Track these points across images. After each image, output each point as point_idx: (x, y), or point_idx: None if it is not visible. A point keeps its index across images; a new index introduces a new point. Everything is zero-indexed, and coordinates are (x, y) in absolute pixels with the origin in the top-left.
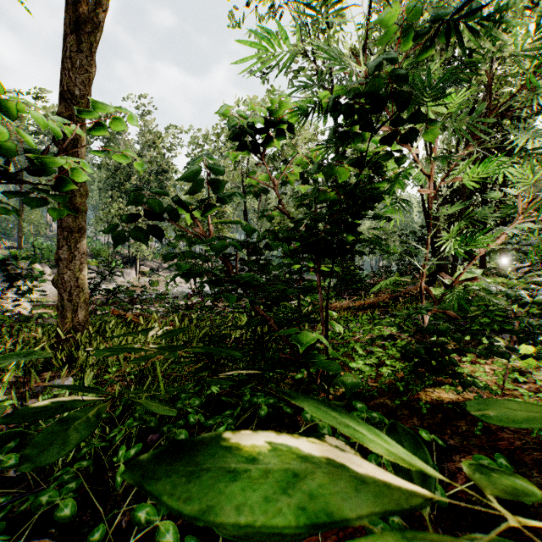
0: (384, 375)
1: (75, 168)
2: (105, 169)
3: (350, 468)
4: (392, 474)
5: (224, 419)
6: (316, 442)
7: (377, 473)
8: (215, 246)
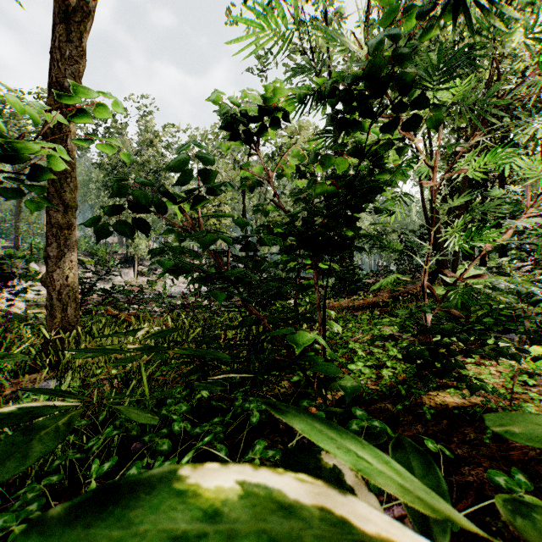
0: (385, 377)
1: (49, 154)
2: (103, 169)
3: (348, 536)
4: (410, 540)
5: (213, 427)
6: (301, 488)
7: (388, 541)
8: (203, 240)
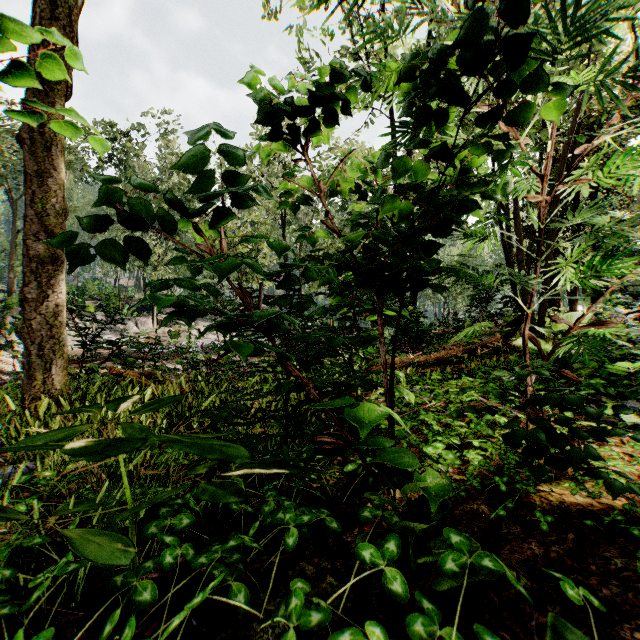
0: (472, 463)
1: None
2: None
3: None
4: None
5: (227, 553)
6: None
7: None
8: (215, 269)
